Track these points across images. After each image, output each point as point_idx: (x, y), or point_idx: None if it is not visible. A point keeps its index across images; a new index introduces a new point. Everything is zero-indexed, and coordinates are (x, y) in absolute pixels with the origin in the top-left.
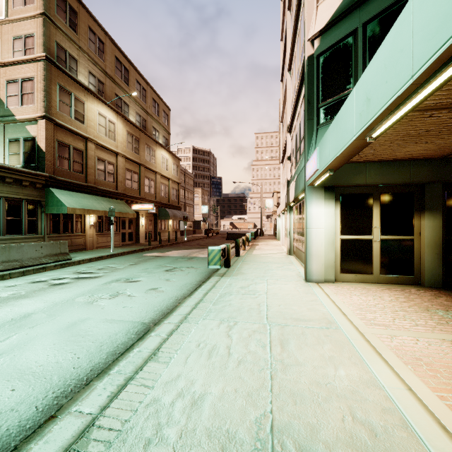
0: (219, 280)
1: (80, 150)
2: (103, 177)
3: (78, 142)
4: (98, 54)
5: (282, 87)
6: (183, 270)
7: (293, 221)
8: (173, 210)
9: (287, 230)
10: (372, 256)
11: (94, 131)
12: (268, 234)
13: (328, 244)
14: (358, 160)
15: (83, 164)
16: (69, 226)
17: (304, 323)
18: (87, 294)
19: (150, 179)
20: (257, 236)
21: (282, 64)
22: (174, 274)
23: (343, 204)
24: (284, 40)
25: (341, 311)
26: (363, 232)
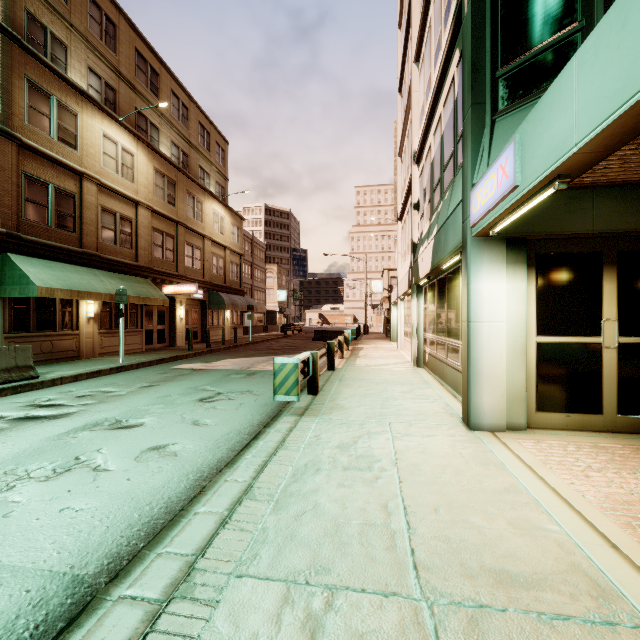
0: (295, 426)
1: (69, 193)
2: (112, 240)
3: (66, 179)
4: (105, 42)
5: (400, 101)
6: (232, 399)
7: (423, 311)
8: (231, 296)
9: (412, 326)
10: (601, 377)
11: (95, 164)
12: (375, 332)
13: (514, 353)
14: (580, 182)
15: (75, 217)
16: (48, 319)
17: (526, 593)
18: (4, 466)
19: (195, 246)
20: (359, 334)
21: (400, 66)
22: (212, 408)
23: (542, 274)
24: (404, 25)
25: (599, 533)
26: (582, 330)
